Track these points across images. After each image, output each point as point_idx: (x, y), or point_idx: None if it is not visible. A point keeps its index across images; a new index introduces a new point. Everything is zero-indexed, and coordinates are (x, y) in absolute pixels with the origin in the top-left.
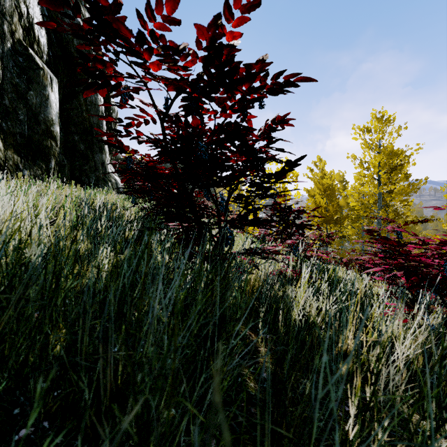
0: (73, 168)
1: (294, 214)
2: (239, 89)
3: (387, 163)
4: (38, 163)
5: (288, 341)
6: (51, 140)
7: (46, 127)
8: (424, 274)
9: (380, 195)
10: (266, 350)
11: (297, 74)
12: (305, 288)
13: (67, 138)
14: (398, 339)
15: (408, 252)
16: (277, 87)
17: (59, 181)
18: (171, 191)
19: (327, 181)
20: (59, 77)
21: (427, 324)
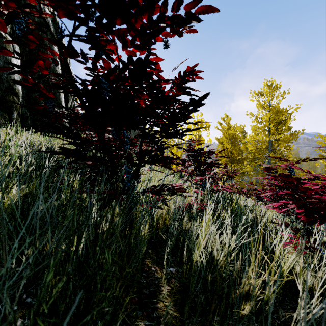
0: (35, 119)
1: (205, 155)
2: (140, 21)
3: (275, 118)
4: (1, 114)
5: (189, 285)
6: (13, 96)
7: (9, 85)
8: (324, 211)
9: (270, 142)
10: (169, 289)
11: (198, 2)
12: (210, 223)
13: (30, 95)
14: (295, 269)
15: (307, 189)
16: (176, 14)
17: (20, 129)
18: (64, 126)
19: (232, 131)
20: (21, 47)
21: (323, 256)
